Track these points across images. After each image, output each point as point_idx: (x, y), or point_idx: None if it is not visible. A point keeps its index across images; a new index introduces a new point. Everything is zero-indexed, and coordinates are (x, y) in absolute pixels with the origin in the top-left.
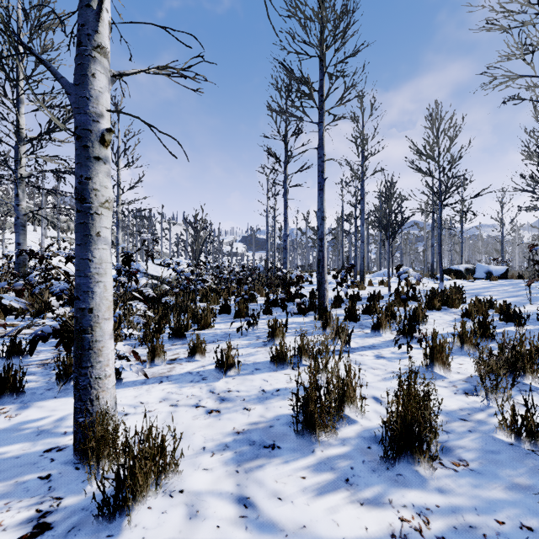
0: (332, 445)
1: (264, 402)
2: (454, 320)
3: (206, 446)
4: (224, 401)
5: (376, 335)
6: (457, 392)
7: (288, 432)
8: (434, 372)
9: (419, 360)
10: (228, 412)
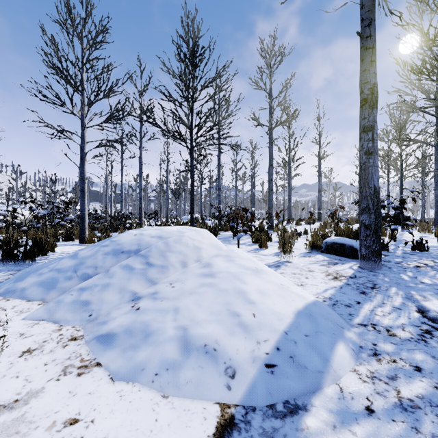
0: None
1: None
2: None
3: None
4: None
5: None
6: None
7: None
8: None
9: None
10: None
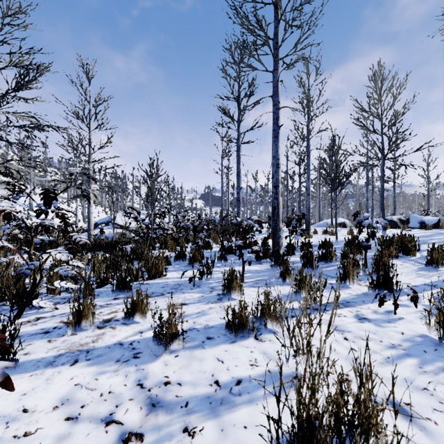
0: None
1: (218, 414)
2: (419, 269)
3: None
4: (154, 408)
5: (343, 287)
6: None
7: None
8: None
9: (416, 325)
10: (156, 440)
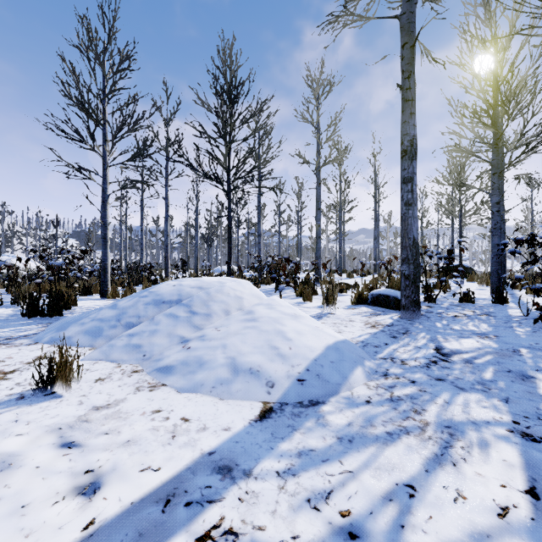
0: None
1: None
2: None
3: None
4: None
5: None
6: None
7: None
8: None
9: None
10: None
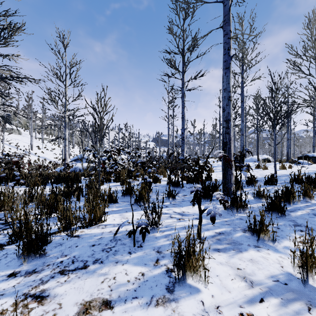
0: None
1: None
2: None
3: None
4: None
5: None
6: None
7: None
8: None
9: None
10: None
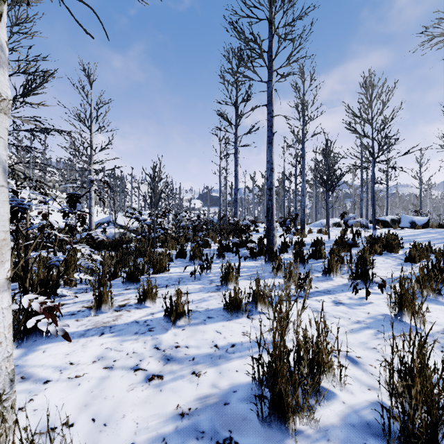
0: (311, 441)
1: (217, 364)
2: (398, 264)
3: (136, 442)
4: (169, 361)
5: (328, 279)
6: (443, 349)
7: (248, 414)
8: (404, 322)
9: (382, 307)
10: (173, 378)
